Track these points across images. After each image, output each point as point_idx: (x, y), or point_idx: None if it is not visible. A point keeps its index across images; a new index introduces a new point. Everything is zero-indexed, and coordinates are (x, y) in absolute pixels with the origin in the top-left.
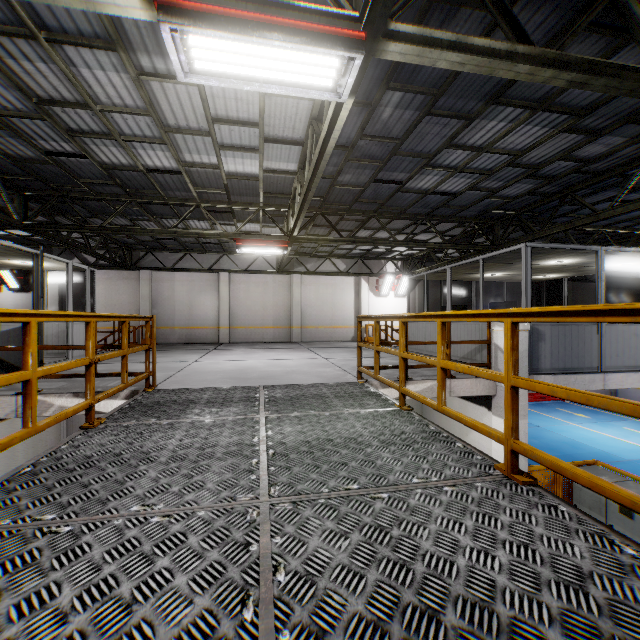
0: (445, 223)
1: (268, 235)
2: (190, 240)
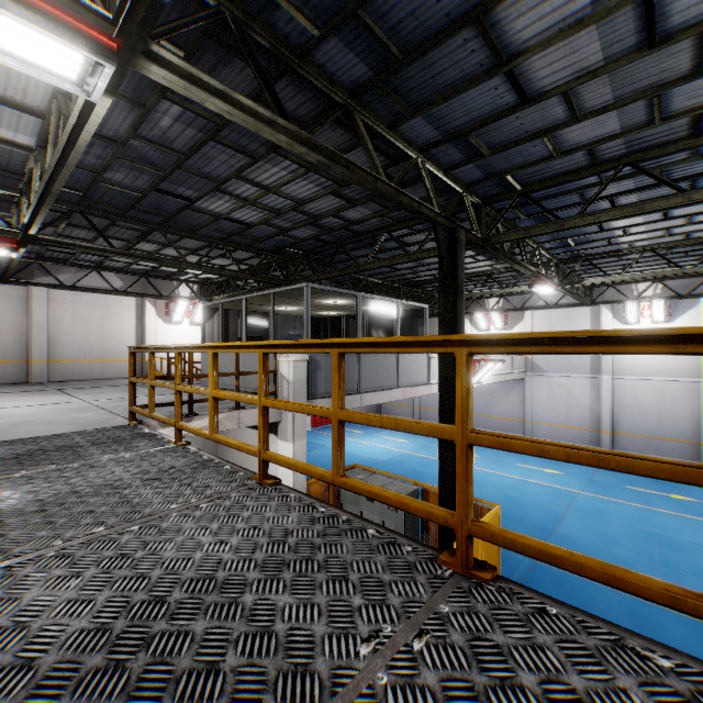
0: (243, 251)
1: None
2: None
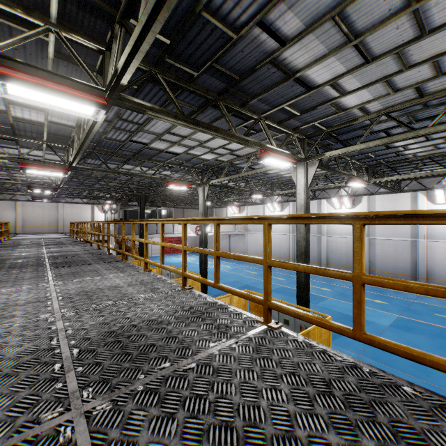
0: None
1: (45, 195)
2: (2, 188)
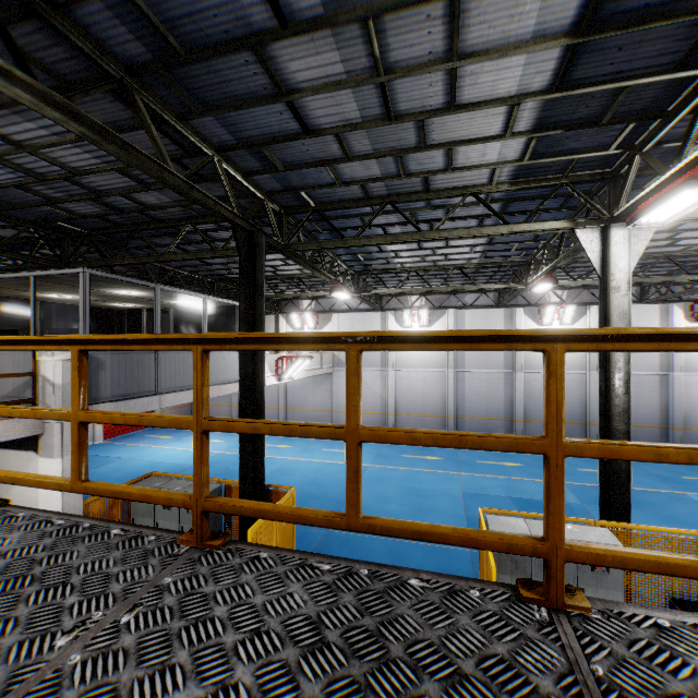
0: None
1: None
2: None
